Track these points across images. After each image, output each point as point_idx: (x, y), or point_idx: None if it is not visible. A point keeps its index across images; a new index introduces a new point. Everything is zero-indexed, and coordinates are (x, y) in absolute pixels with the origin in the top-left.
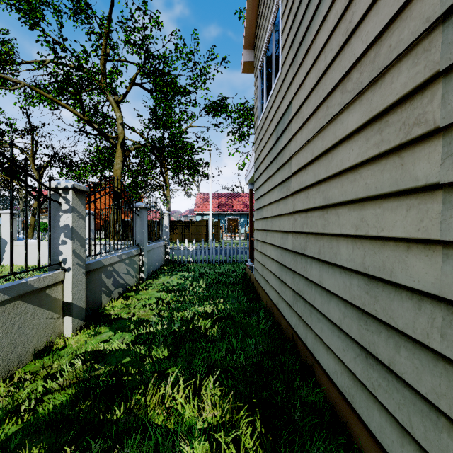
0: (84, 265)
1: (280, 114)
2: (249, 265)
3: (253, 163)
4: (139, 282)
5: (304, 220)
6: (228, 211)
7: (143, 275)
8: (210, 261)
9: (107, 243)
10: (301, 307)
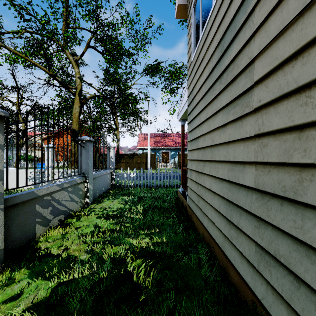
0: (2, 199)
1: (228, 20)
2: (181, 191)
3: (186, 99)
4: (84, 206)
5: (294, 144)
6: (162, 146)
7: (88, 200)
8: (148, 186)
9: (65, 170)
10: (281, 281)
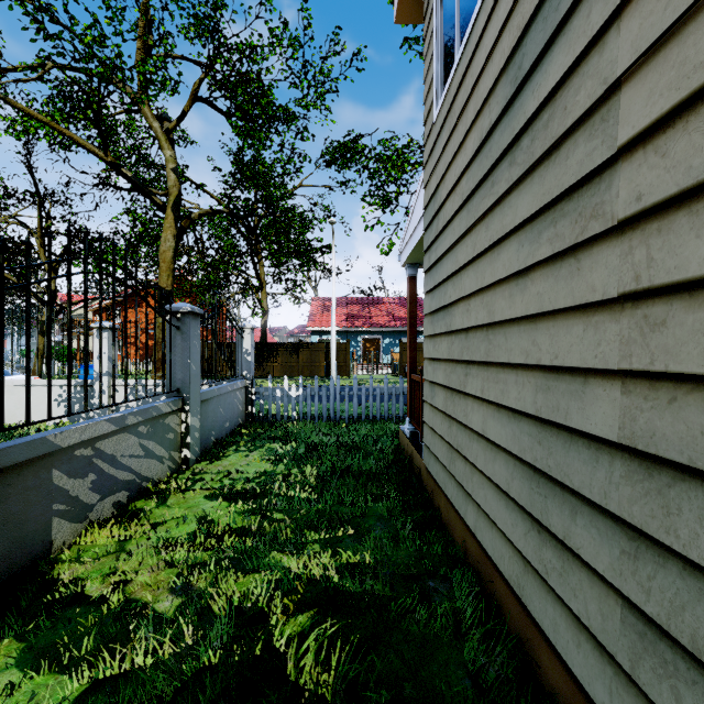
0: None
1: None
2: (408, 431)
3: (421, 214)
4: (180, 467)
5: None
6: (363, 326)
7: (188, 454)
8: (331, 417)
9: (140, 382)
10: None
